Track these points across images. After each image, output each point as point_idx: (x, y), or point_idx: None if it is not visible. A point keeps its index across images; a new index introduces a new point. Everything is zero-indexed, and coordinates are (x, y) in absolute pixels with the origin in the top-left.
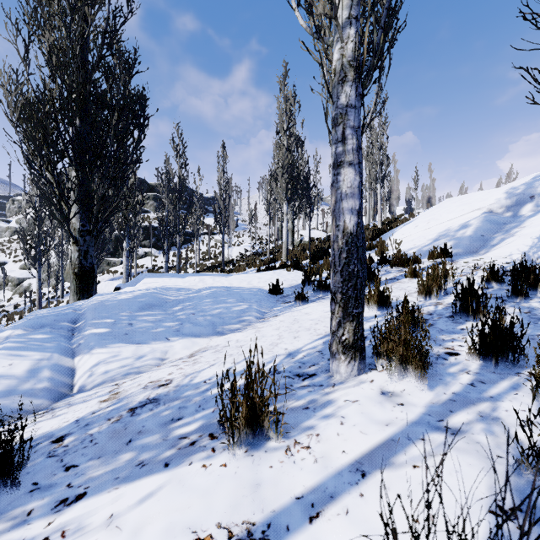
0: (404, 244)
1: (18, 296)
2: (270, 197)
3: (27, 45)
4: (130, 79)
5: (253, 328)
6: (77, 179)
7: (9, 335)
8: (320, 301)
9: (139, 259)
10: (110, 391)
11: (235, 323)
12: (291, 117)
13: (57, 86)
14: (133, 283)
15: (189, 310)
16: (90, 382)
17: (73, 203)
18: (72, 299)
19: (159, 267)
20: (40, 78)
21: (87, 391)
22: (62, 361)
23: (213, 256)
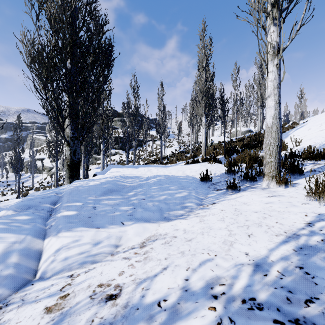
0: (302, 142)
1: (49, 177)
2: (192, 115)
3: (37, 15)
4: (102, 34)
5: (196, 216)
6: (68, 102)
7: (2, 215)
8: (251, 190)
9: (112, 156)
10: (61, 289)
11: (179, 209)
12: (208, 58)
13: (54, 38)
14: (104, 172)
15: (140, 195)
16: (51, 269)
17: (66, 118)
18: (66, 181)
19: (123, 161)
20: (44, 34)
21: (46, 279)
22: (33, 243)
23: (155, 154)
